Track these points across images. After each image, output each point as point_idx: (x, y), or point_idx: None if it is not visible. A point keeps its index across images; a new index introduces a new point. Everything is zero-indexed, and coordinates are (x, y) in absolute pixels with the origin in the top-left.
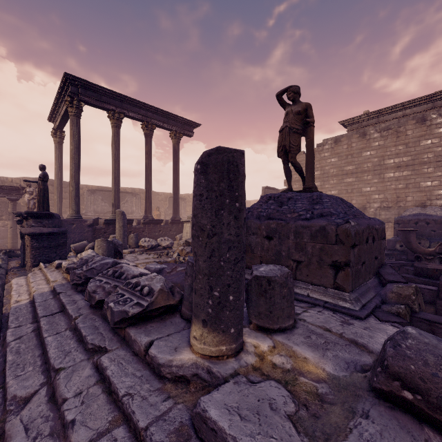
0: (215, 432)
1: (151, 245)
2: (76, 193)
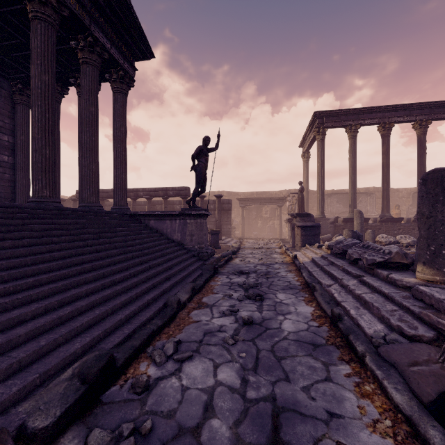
0: (421, 292)
1: (389, 241)
2: (321, 198)
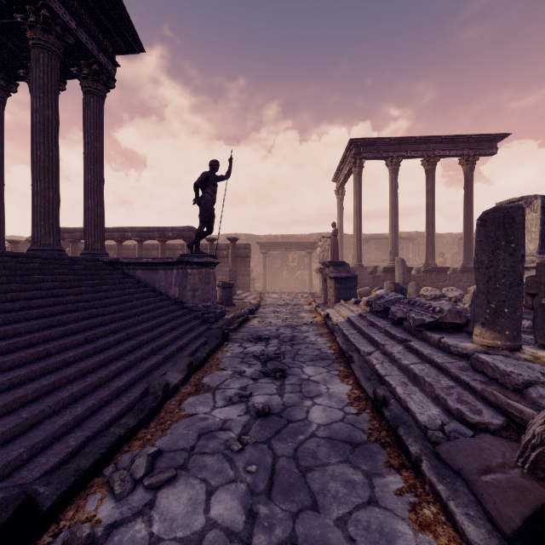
0: (482, 363)
1: (434, 295)
2: (358, 244)
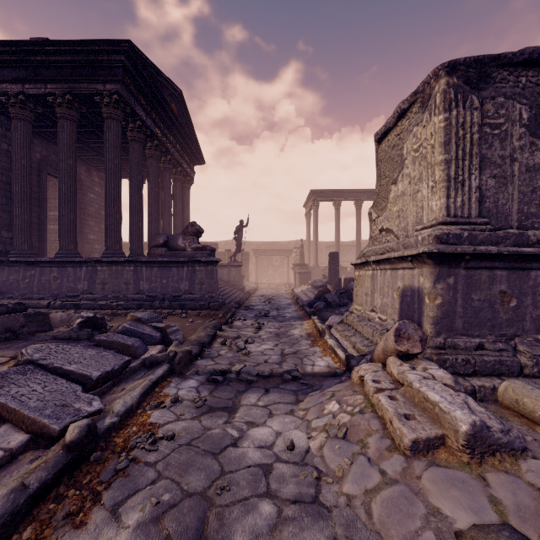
0: None
1: None
2: (316, 252)
